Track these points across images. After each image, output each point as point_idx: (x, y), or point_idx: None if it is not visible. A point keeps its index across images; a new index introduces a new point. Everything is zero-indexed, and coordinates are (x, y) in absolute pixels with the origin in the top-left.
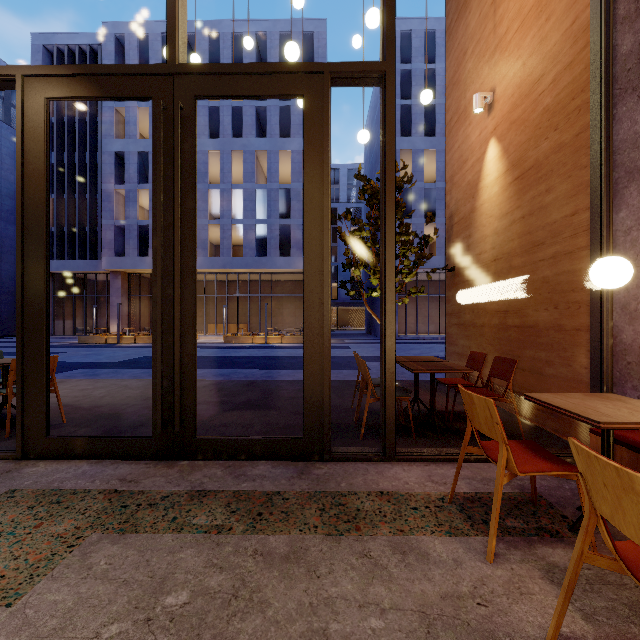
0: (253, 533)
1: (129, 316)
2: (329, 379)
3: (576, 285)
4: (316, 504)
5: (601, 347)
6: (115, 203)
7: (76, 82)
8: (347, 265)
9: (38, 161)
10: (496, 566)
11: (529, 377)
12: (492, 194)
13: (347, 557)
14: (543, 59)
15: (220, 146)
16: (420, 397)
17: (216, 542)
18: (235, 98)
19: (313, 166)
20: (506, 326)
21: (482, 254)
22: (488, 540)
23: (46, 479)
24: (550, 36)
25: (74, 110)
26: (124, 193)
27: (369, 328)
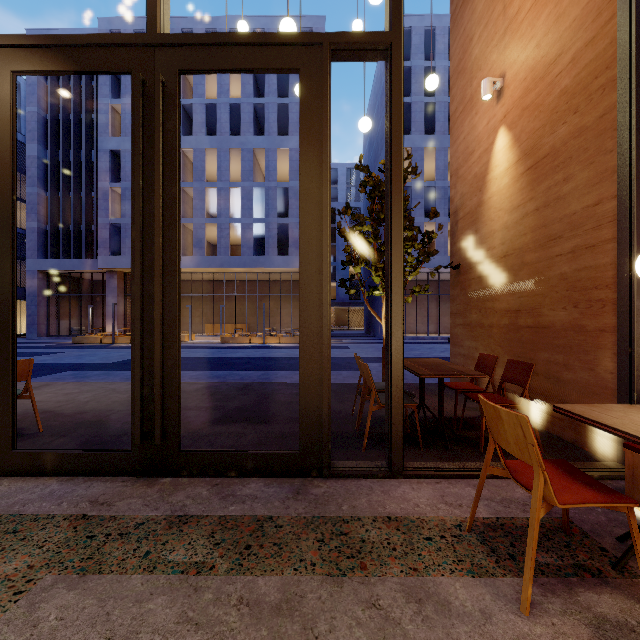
0: (239, 573)
1: (125, 316)
2: (329, 386)
3: (600, 282)
4: (314, 533)
5: (631, 350)
6: (111, 201)
7: (46, 54)
8: (347, 262)
9: (3, 142)
10: (533, 620)
11: (544, 381)
12: (501, 186)
13: (351, 608)
14: (560, 37)
15: (217, 144)
16: (425, 402)
17: (194, 586)
18: (224, 72)
19: (311, 148)
20: (517, 326)
21: (490, 250)
22: (522, 587)
23: (6, 501)
24: (569, 11)
25: (69, 107)
26: (120, 191)
27: (368, 328)
